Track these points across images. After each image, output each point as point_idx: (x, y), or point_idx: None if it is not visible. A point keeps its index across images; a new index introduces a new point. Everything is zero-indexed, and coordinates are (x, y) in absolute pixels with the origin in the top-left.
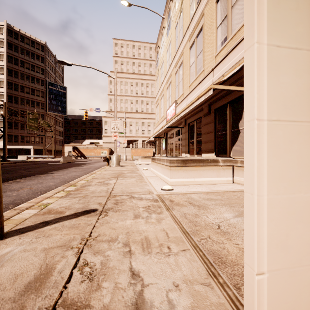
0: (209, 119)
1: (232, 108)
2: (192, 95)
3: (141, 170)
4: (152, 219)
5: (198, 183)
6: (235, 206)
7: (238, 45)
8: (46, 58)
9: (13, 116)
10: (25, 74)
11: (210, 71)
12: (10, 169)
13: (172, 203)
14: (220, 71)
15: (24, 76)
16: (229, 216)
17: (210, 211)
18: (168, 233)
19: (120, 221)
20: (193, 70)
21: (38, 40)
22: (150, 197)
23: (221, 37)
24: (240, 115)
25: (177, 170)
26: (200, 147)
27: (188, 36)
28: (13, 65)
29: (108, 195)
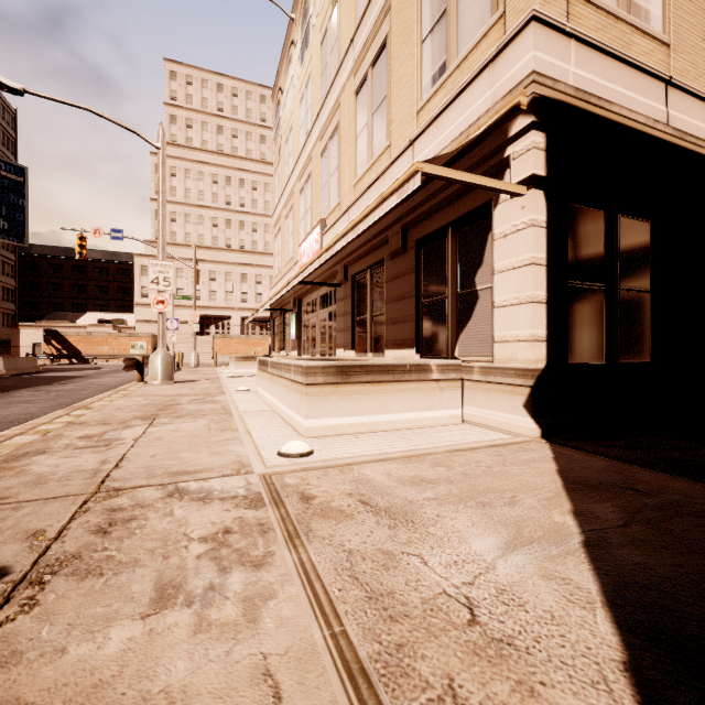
0: (402, 265)
1: (459, 237)
2: (361, 205)
3: (232, 392)
4: (228, 600)
5: (380, 427)
6: (493, 503)
7: (474, 81)
8: None
9: None
10: None
11: (406, 146)
12: None
13: (309, 506)
14: (430, 147)
15: None
16: (489, 550)
17: (429, 532)
18: (285, 691)
19: (81, 639)
20: (364, 146)
21: None
22: (240, 487)
23: (432, 64)
24: (478, 255)
25: (325, 396)
26: (382, 333)
27: (352, 63)
28: None
29: (91, 492)
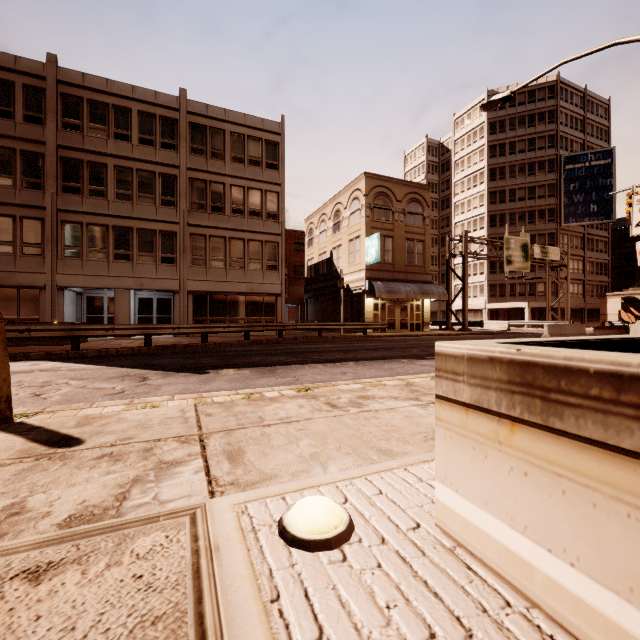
0: None
1: None
2: None
3: None
4: None
5: None
6: None
7: None
8: (558, 109)
9: (497, 251)
10: (517, 165)
11: None
12: (420, 344)
13: (2, 576)
14: None
15: (515, 169)
16: None
17: None
18: None
19: None
20: None
21: (542, 81)
22: (157, 497)
23: None
24: None
25: (476, 441)
26: None
27: None
28: (497, 159)
29: (202, 432)
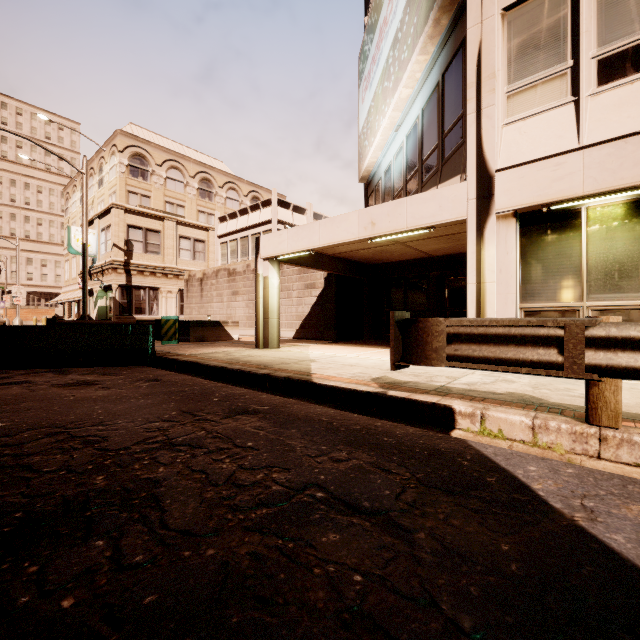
0: None
1: None
2: None
3: None
4: None
5: None
6: None
7: None
8: None
9: None
10: None
11: None
12: None
13: None
14: None
15: None
16: None
17: None
18: None
19: None
20: None
21: None
22: None
23: None
24: None
25: None
26: None
27: None
28: None
29: None
